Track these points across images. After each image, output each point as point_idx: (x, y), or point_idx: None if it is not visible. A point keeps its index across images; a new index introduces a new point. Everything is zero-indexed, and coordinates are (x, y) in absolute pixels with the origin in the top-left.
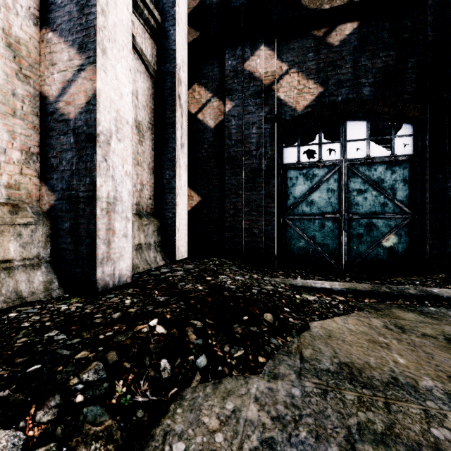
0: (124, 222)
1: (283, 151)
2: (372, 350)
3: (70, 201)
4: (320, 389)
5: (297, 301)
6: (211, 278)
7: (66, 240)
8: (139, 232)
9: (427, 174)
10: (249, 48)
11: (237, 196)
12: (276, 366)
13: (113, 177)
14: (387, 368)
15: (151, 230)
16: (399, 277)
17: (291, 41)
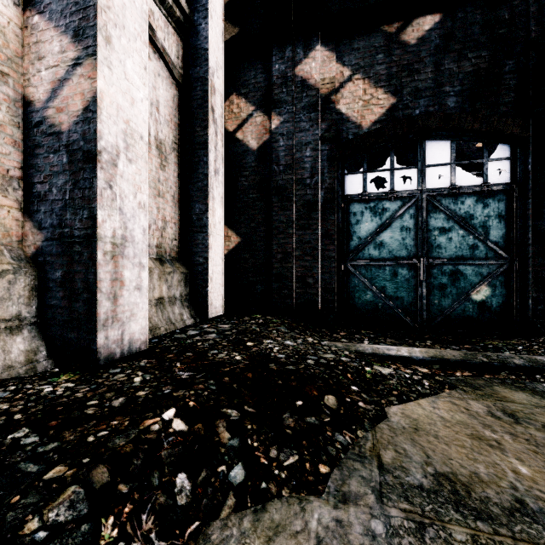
0: (137, 270)
1: (345, 180)
2: (479, 452)
3: (62, 242)
4: (414, 521)
5: (368, 376)
6: (253, 344)
7: (57, 295)
8: (160, 282)
9: (529, 208)
10: (301, 48)
11: (286, 236)
12: (345, 479)
13: (121, 210)
14: (506, 482)
15: (176, 279)
16: (494, 340)
17: (355, 40)
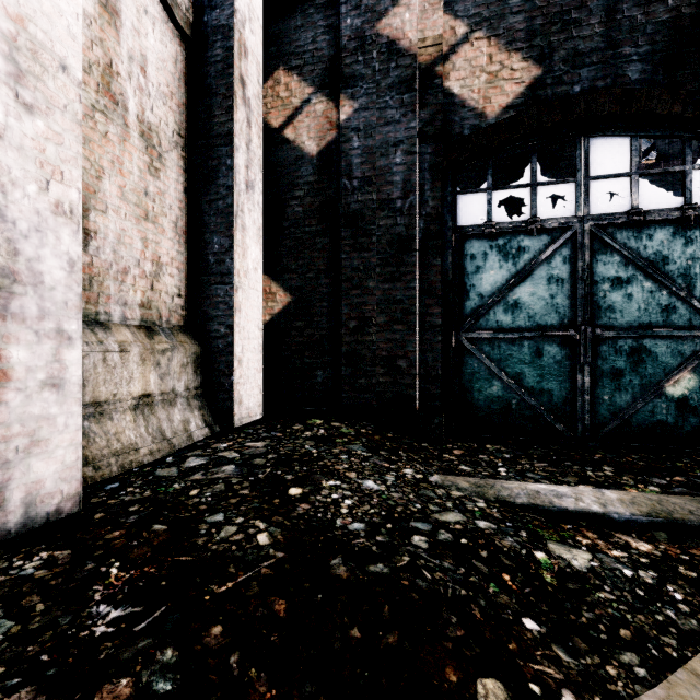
0: (49, 345)
1: (457, 202)
2: None
3: None
4: None
5: (547, 579)
6: (301, 491)
7: None
8: (143, 367)
9: None
10: None
11: (363, 292)
12: None
13: None
14: None
15: (177, 362)
16: None
17: None
